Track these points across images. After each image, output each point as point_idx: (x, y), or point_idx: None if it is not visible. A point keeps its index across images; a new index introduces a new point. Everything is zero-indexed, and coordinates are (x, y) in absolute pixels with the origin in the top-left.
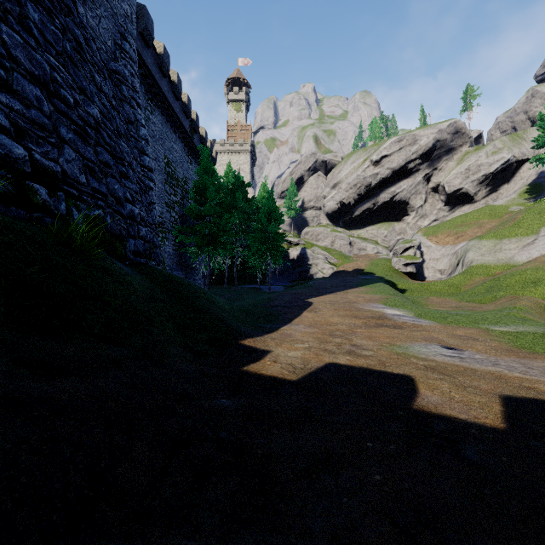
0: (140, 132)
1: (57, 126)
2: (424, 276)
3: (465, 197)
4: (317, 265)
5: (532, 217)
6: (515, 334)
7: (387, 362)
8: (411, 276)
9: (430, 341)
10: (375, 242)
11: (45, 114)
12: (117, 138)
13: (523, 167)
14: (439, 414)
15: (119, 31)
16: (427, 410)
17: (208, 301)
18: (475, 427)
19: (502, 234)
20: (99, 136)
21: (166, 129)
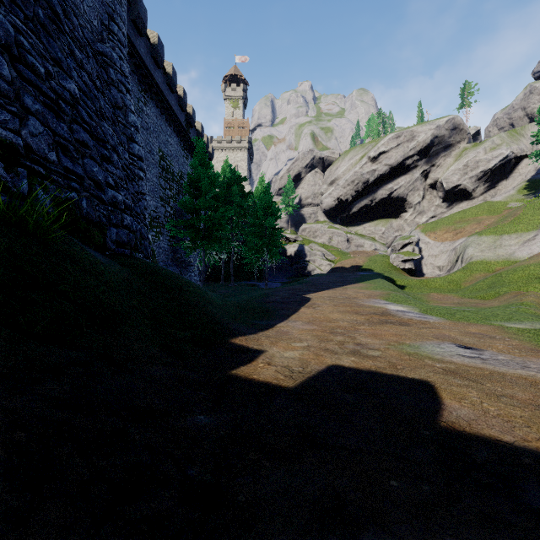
0: (129, 118)
1: (20, 94)
2: (422, 272)
3: (463, 194)
4: (314, 261)
5: (532, 213)
6: (534, 331)
7: (399, 364)
8: (410, 272)
9: (442, 340)
10: (373, 238)
11: (5, 79)
12: (100, 119)
13: (521, 163)
14: (476, 434)
15: (107, 12)
16: (459, 429)
17: (197, 295)
18: (528, 454)
19: (502, 230)
20: (76, 113)
21: (161, 122)
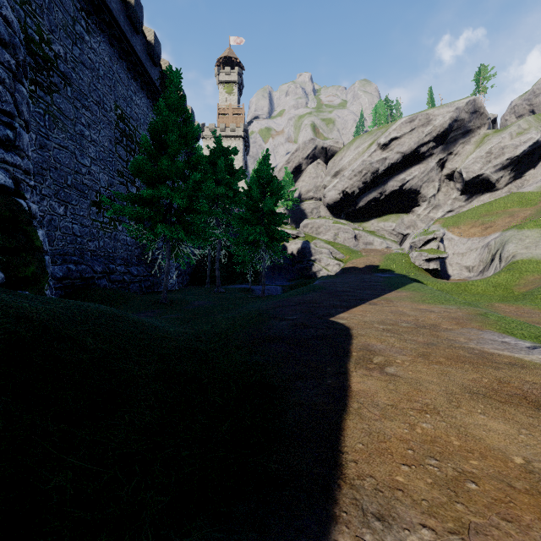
0: None
1: None
2: (448, 274)
3: (485, 185)
4: (320, 260)
5: None
6: None
7: None
8: (433, 274)
9: None
10: (383, 236)
11: None
12: None
13: None
14: None
15: None
16: None
17: None
18: None
19: None
20: None
21: (119, 69)
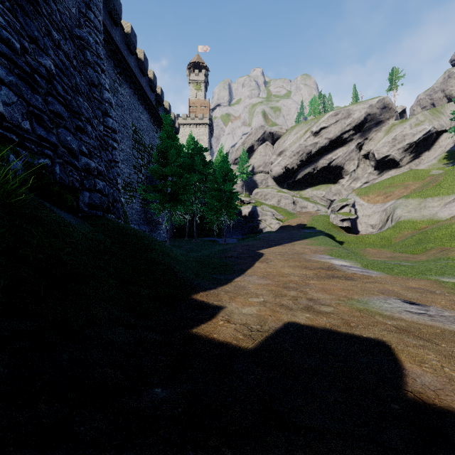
0: (104, 95)
1: None
2: (358, 230)
3: (392, 163)
4: (265, 220)
5: (452, 179)
6: None
7: (352, 321)
8: (347, 230)
9: (387, 295)
10: (315, 201)
11: None
12: (76, 94)
13: (441, 137)
14: (448, 409)
15: (84, 1)
16: (428, 402)
17: (162, 252)
18: None
19: (426, 194)
20: (51, 87)
21: (134, 101)
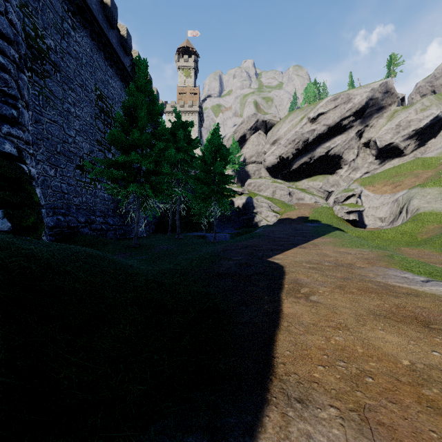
0: None
1: None
2: (364, 223)
3: (395, 151)
4: (261, 213)
5: None
6: None
7: None
8: (352, 223)
9: None
10: (312, 192)
11: None
12: None
13: None
14: None
15: None
16: None
17: None
18: None
19: None
20: None
21: (98, 58)
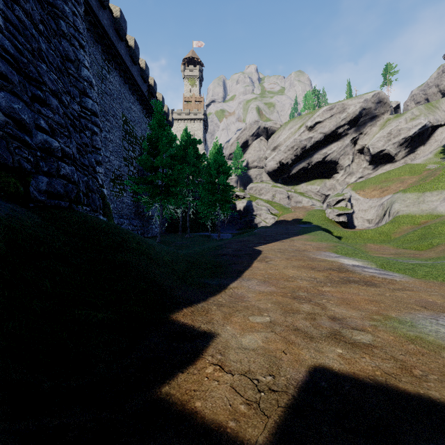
0: (82, 72)
1: None
2: (354, 225)
3: (387, 158)
4: (260, 215)
5: None
6: None
7: (412, 364)
8: (343, 225)
9: (433, 310)
10: (310, 196)
11: None
12: (37, 60)
13: (437, 131)
14: None
15: None
16: None
17: (139, 252)
18: None
19: (424, 188)
20: None
21: (124, 90)
